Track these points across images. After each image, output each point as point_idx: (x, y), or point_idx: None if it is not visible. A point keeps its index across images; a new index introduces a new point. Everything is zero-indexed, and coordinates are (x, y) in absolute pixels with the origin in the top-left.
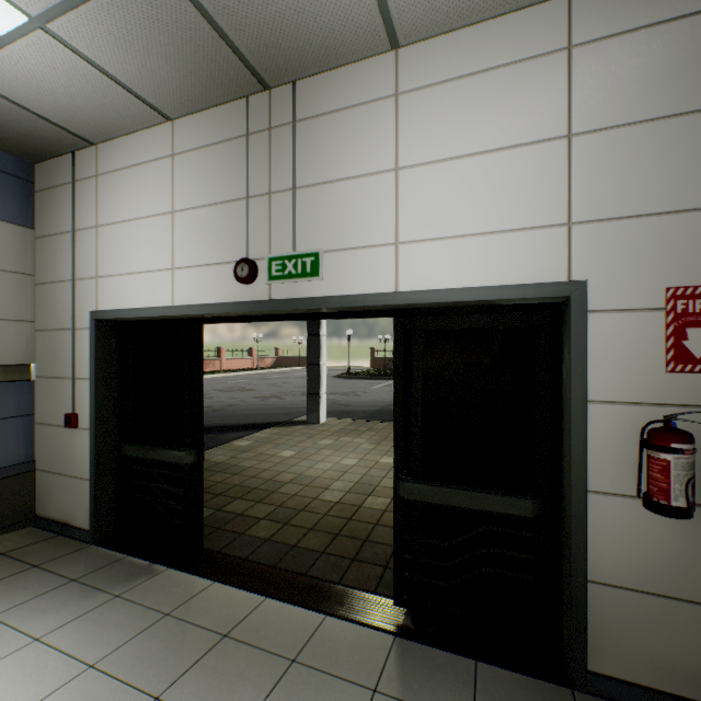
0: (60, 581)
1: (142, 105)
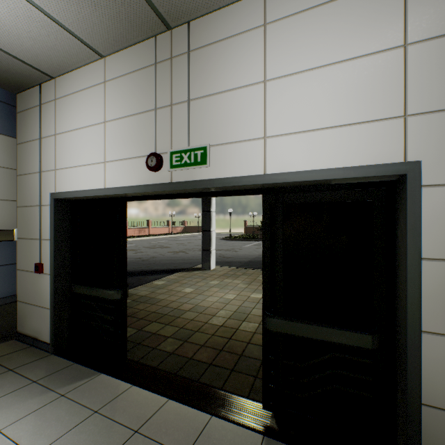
0: (25, 382)
1: (82, 45)
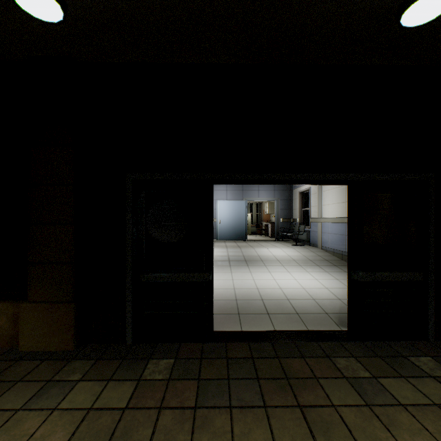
0: None
1: None
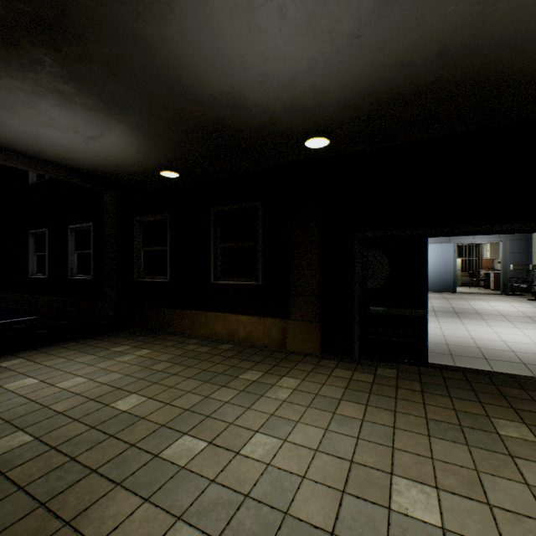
0: None
1: None
